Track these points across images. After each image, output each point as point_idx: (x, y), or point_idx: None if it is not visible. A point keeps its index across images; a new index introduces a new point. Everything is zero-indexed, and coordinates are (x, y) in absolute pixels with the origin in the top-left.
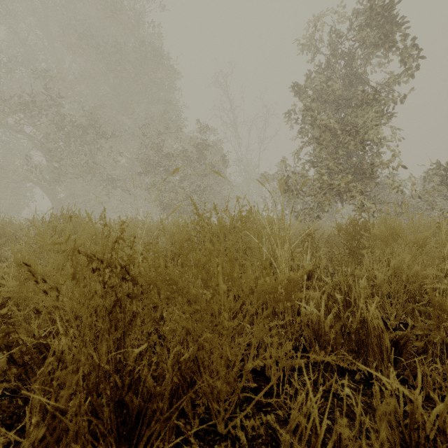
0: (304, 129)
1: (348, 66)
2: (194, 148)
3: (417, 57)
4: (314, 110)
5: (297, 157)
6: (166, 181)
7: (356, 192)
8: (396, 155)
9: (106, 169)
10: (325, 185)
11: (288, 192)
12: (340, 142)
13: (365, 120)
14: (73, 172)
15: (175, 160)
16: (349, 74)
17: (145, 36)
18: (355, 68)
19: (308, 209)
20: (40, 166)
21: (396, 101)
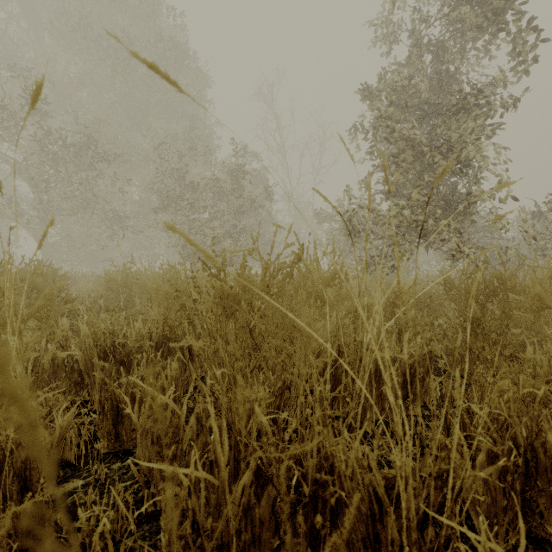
0: (374, 147)
1: (434, 62)
2: (227, 176)
3: (534, 44)
4: (390, 118)
5: (364, 187)
6: (190, 220)
7: (449, 232)
8: (504, 181)
9: (110, 203)
10: (404, 224)
11: (352, 234)
12: (425, 164)
13: (462, 132)
14: (65, 207)
15: (202, 192)
16: (437, 71)
17: (163, 28)
18: (445, 62)
19: (379, 257)
20: (25, 200)
21: (504, 106)
